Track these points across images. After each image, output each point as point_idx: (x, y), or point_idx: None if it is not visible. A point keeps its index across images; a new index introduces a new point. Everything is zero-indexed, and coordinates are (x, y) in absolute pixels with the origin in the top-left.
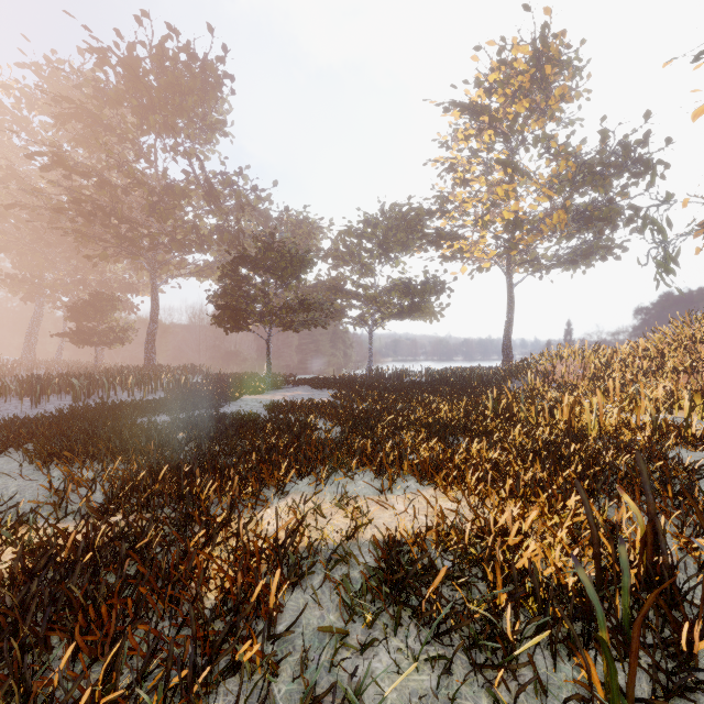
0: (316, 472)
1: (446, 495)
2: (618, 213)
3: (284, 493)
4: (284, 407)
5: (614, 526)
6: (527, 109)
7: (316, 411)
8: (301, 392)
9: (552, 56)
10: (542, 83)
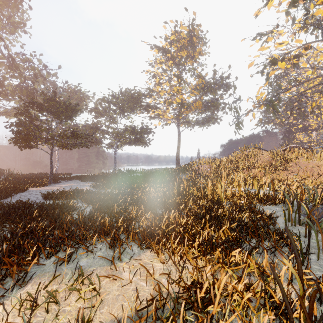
0: (65, 248)
1: (158, 256)
2: (220, 104)
3: (21, 284)
4: (56, 195)
5: (263, 270)
6: (186, 55)
7: (77, 197)
8: (73, 183)
9: (196, 34)
10: (192, 45)
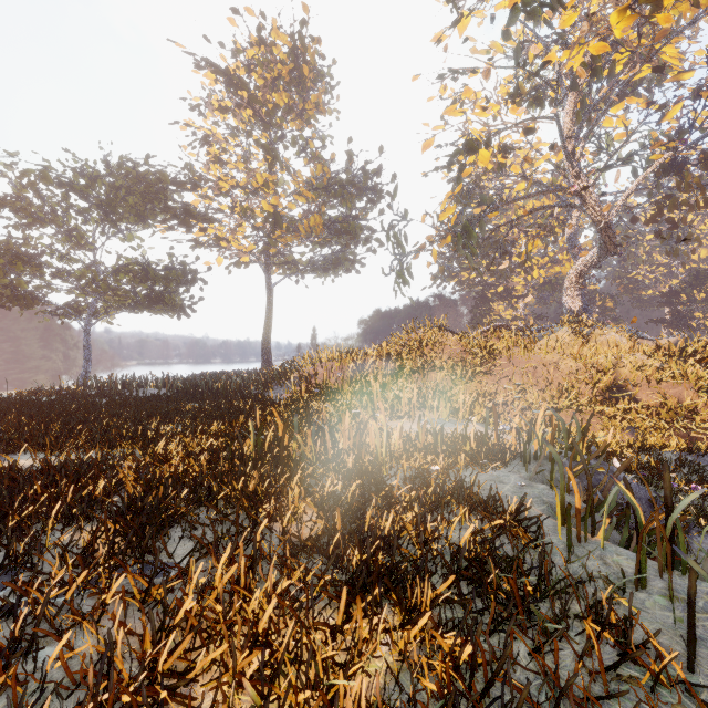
0: None
1: None
2: (362, 229)
3: None
4: None
5: None
6: (286, 104)
7: None
8: None
9: (309, 60)
10: (300, 83)
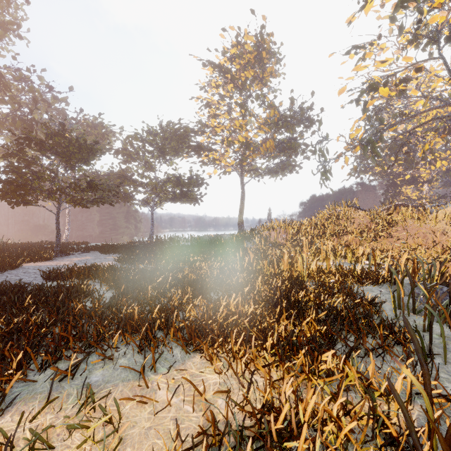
0: (70, 354)
1: (212, 364)
2: (299, 146)
3: None
4: (63, 273)
5: (369, 382)
6: (252, 76)
7: (94, 276)
8: (89, 257)
9: (266, 47)
10: (261, 62)
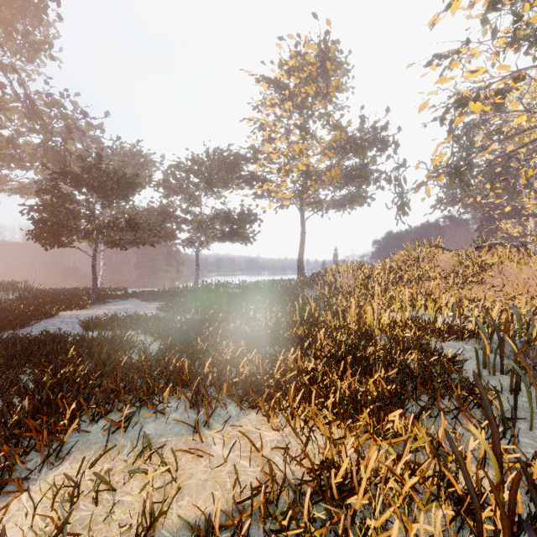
0: (119, 407)
1: (268, 421)
2: (371, 174)
3: (55, 461)
4: (103, 323)
5: (439, 444)
6: (314, 92)
7: (137, 326)
8: (129, 305)
9: (331, 57)
10: (325, 75)
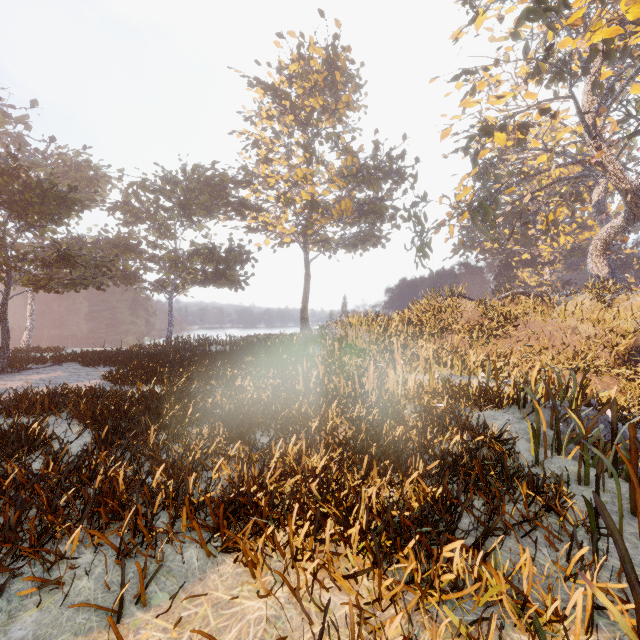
0: None
1: (254, 577)
2: (387, 209)
3: None
4: (3, 404)
5: (525, 599)
6: (321, 106)
7: (61, 407)
8: (61, 372)
9: (341, 67)
10: (333, 87)
